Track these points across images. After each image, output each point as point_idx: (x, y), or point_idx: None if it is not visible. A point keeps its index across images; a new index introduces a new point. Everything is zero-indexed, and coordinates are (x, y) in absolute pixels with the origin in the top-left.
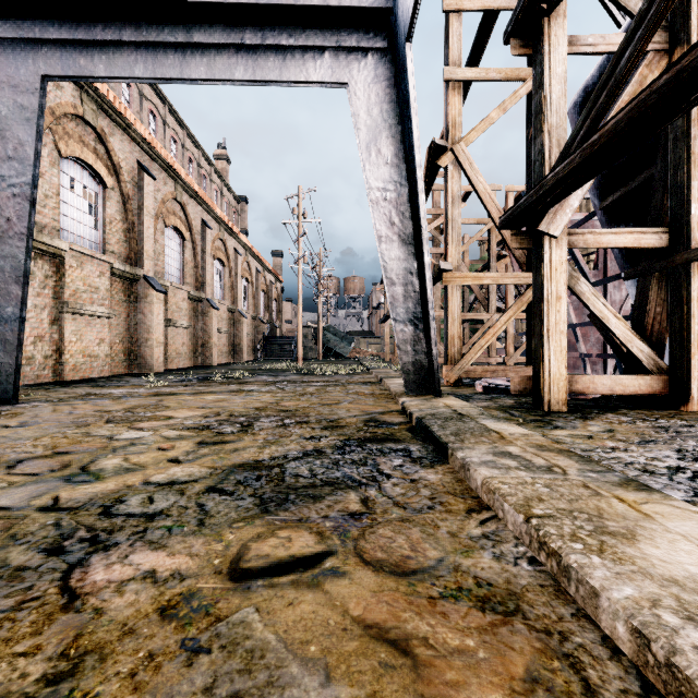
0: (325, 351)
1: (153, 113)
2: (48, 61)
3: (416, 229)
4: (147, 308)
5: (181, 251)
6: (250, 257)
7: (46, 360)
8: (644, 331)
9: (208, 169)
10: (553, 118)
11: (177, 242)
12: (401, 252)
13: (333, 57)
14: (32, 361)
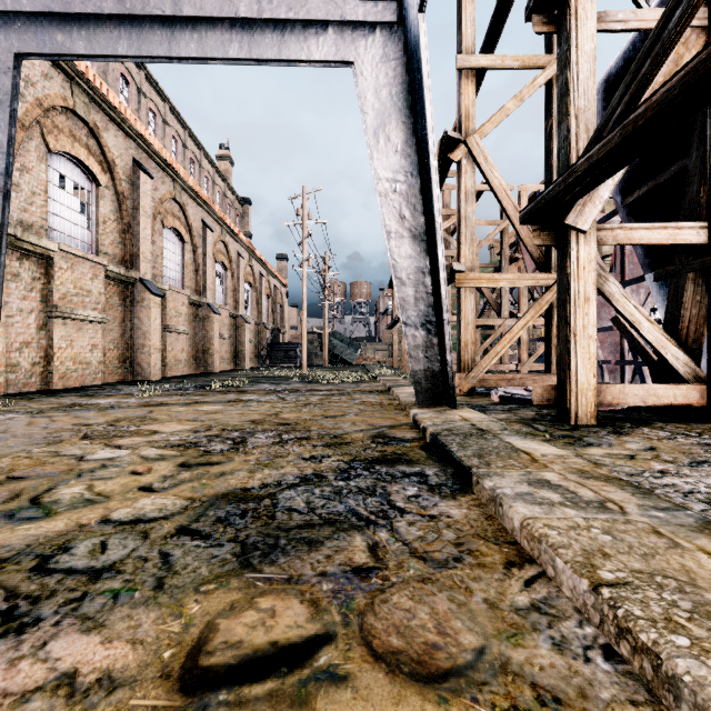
0: (331, 358)
1: (152, 112)
2: (22, 37)
3: (428, 224)
4: (144, 312)
5: (180, 253)
6: (253, 261)
7: (33, 367)
8: (678, 336)
9: (211, 170)
10: (581, 100)
11: (176, 244)
12: (413, 249)
13: (337, 33)
14: (17, 369)
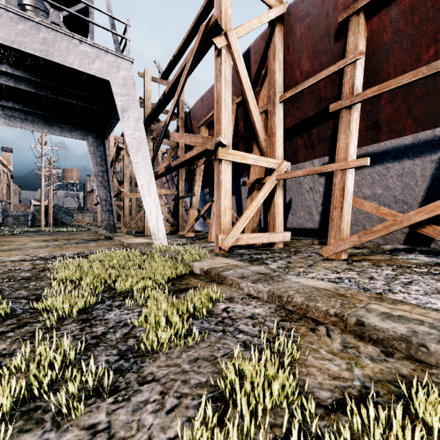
0: (53, 221)
1: None
2: None
3: (109, 185)
4: None
5: None
6: None
7: None
8: (173, 215)
9: None
10: None
11: None
12: (105, 191)
13: (81, 132)
14: None
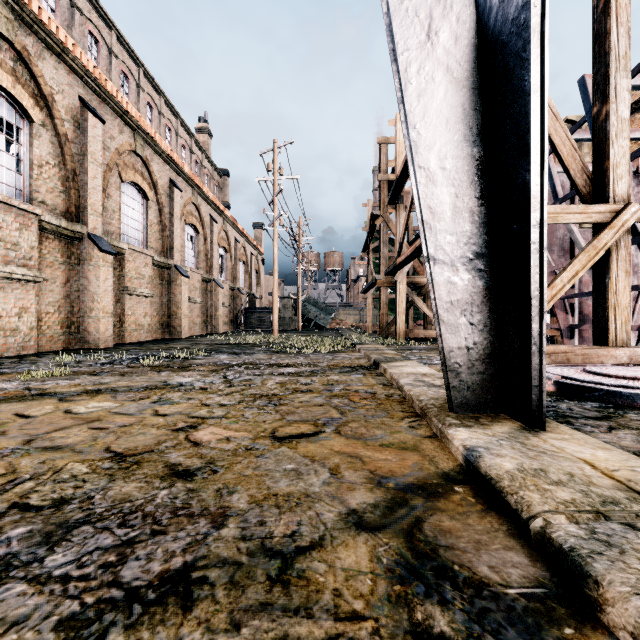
0: (305, 322)
1: (125, 75)
2: None
3: (495, 37)
4: (92, 271)
5: (144, 212)
6: (228, 226)
7: None
8: None
9: (188, 139)
10: None
11: (139, 202)
12: (452, 108)
13: None
14: None
